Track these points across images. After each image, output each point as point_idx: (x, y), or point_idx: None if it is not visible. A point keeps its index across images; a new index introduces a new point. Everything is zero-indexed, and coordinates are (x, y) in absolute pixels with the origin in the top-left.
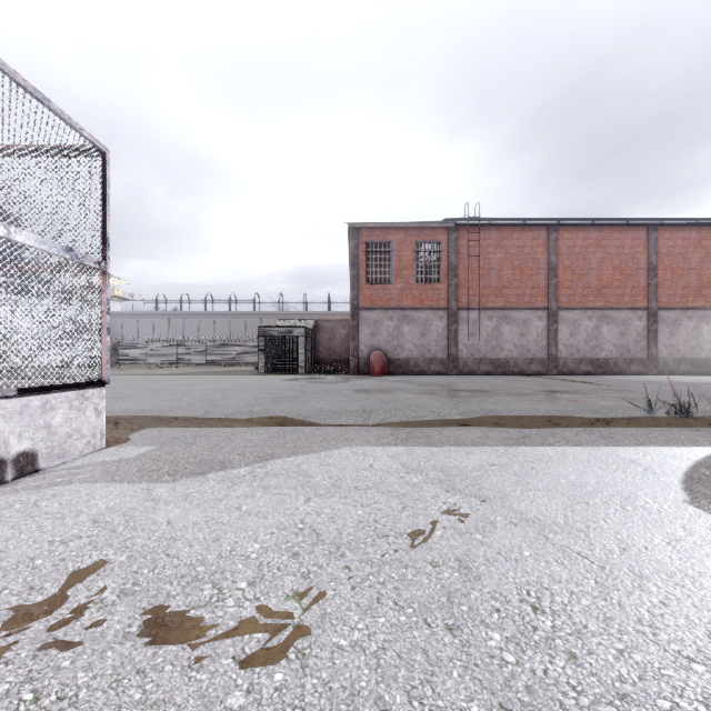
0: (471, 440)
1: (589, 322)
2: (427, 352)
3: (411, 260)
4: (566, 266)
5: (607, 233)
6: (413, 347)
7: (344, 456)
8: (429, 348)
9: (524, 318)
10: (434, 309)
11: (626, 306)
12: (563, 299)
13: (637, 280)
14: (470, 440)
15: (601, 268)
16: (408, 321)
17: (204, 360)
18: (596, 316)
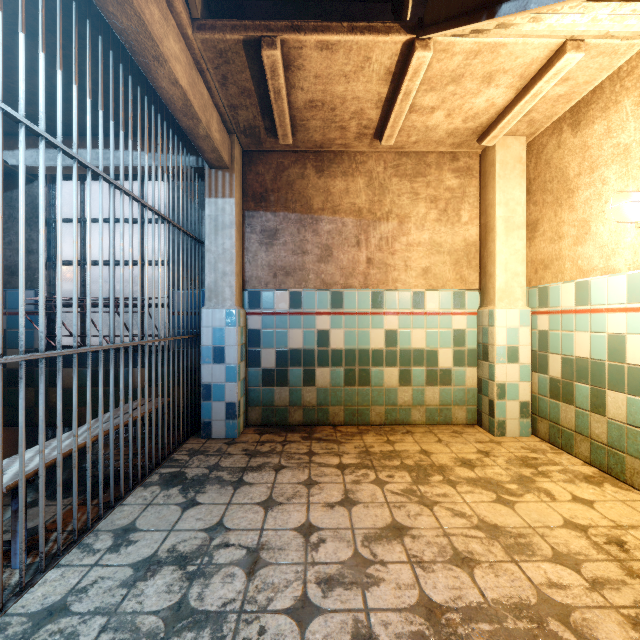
0: None
1: None
2: None
3: None
4: None
5: None
6: None
7: None
8: None
9: None
10: None
11: None
12: None
13: None
14: None
15: None
16: None
17: None
18: None
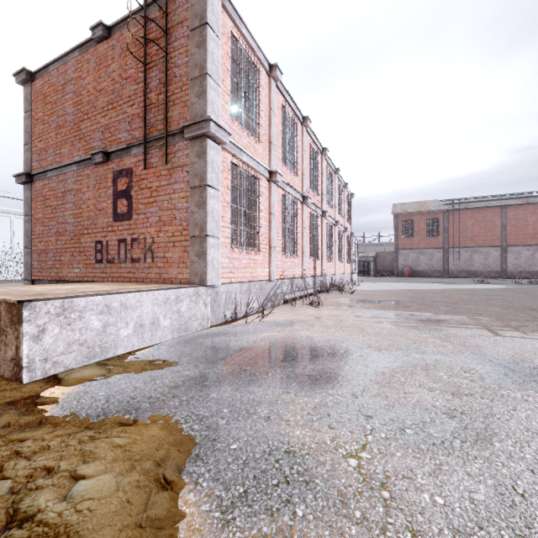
0: (418, 283)
1: (527, 252)
2: (432, 267)
3: (424, 227)
4: (512, 224)
5: None
6: (425, 265)
7: (395, 283)
8: (433, 265)
9: (486, 251)
10: (436, 248)
11: None
12: (511, 241)
13: None
14: (417, 283)
15: (535, 224)
16: (422, 254)
17: None
18: (532, 249)
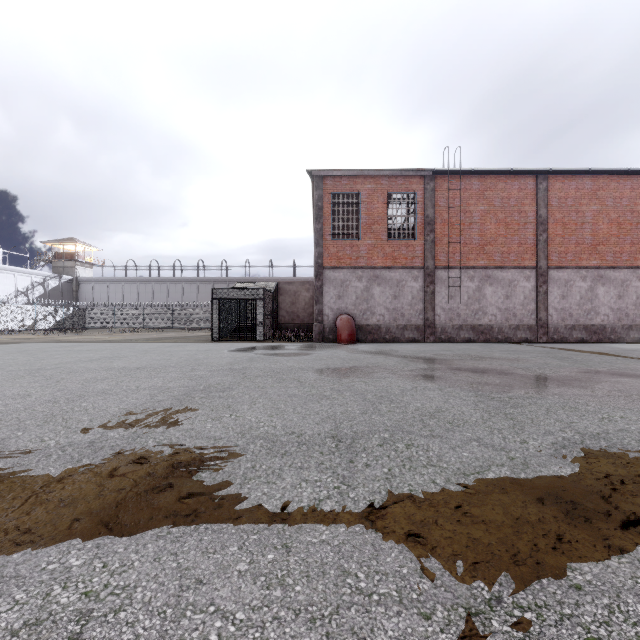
0: None
1: (583, 283)
2: (400, 317)
3: (382, 213)
4: (556, 219)
5: (603, 183)
6: (385, 310)
7: None
8: (402, 312)
9: (510, 278)
10: (409, 268)
11: (624, 264)
12: (554, 257)
13: (636, 235)
14: None
15: (596, 222)
16: (379, 282)
17: (171, 325)
18: (590, 275)
